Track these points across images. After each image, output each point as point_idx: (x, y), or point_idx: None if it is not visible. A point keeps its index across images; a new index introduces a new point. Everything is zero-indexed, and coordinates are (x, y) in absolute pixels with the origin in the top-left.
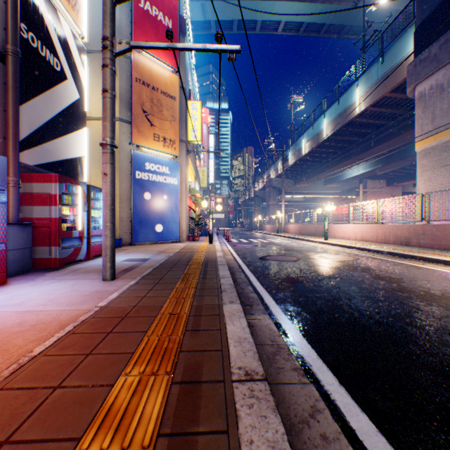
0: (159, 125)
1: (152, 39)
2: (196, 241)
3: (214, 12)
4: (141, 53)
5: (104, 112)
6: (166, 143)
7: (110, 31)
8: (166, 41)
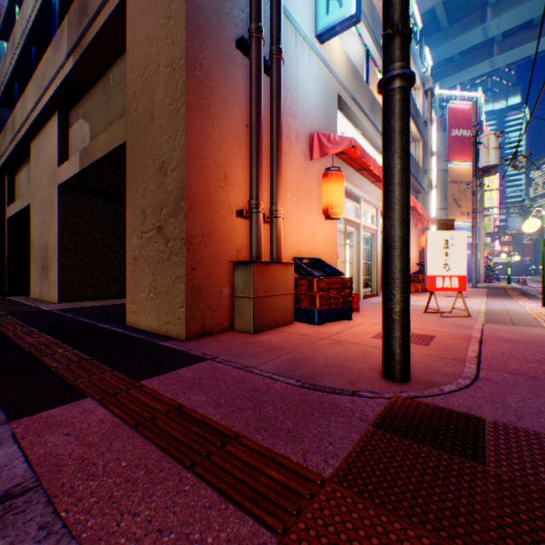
0: (462, 205)
1: (458, 151)
2: (491, 283)
3: (503, 60)
4: (451, 163)
5: (472, 234)
6: (468, 216)
7: (474, 206)
8: (468, 147)
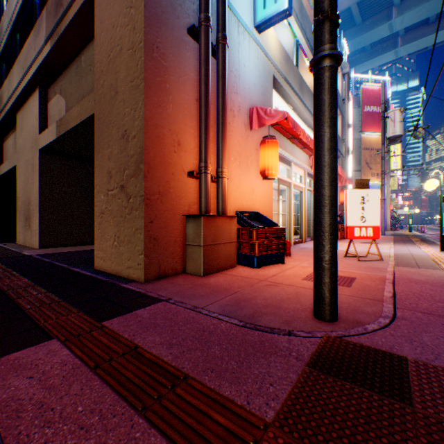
0: (373, 168)
1: (369, 124)
2: (396, 231)
3: (405, 50)
4: (364, 134)
5: (381, 191)
6: (377, 176)
7: (383, 169)
8: (377, 120)
